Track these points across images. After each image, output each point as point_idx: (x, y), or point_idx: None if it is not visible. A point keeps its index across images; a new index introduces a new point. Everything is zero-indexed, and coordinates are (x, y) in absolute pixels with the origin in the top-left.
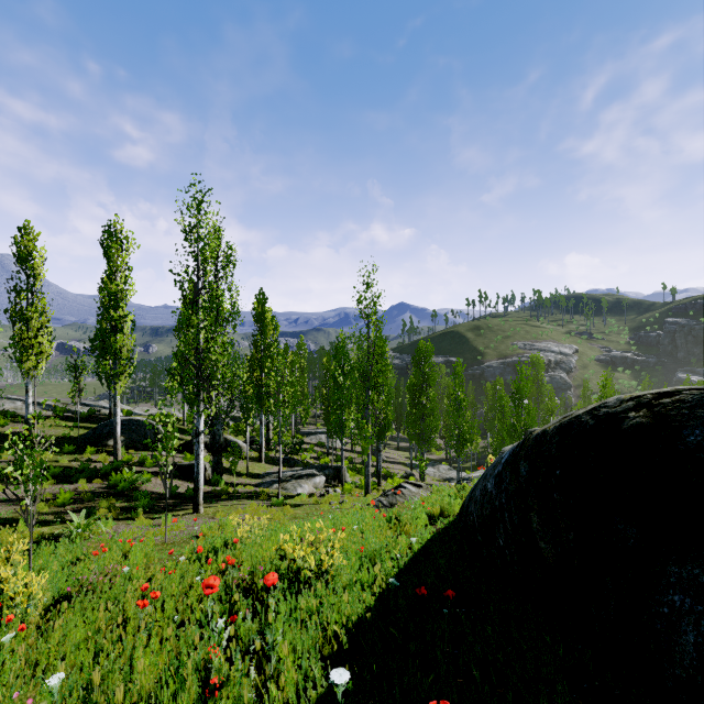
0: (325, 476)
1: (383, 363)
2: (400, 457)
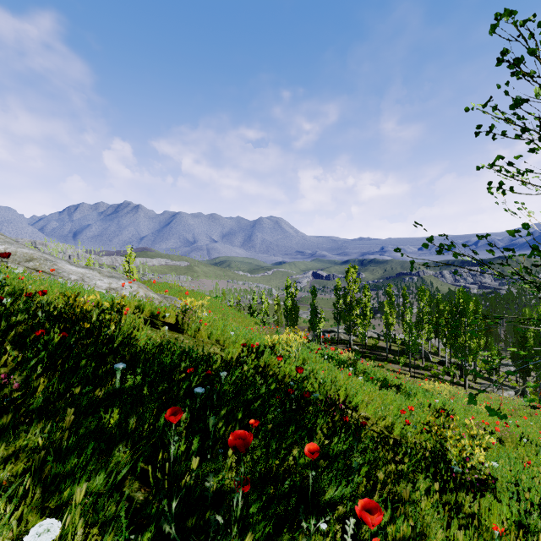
0: (514, 392)
1: None
2: None
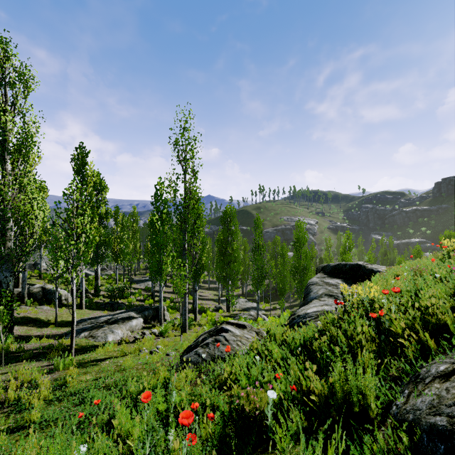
0: (142, 318)
1: (199, 207)
2: (211, 294)
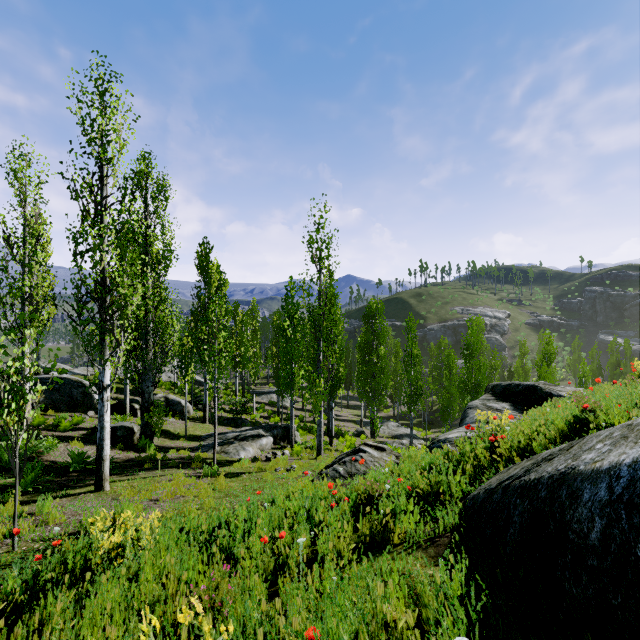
0: (272, 437)
1: (336, 312)
2: (350, 414)
